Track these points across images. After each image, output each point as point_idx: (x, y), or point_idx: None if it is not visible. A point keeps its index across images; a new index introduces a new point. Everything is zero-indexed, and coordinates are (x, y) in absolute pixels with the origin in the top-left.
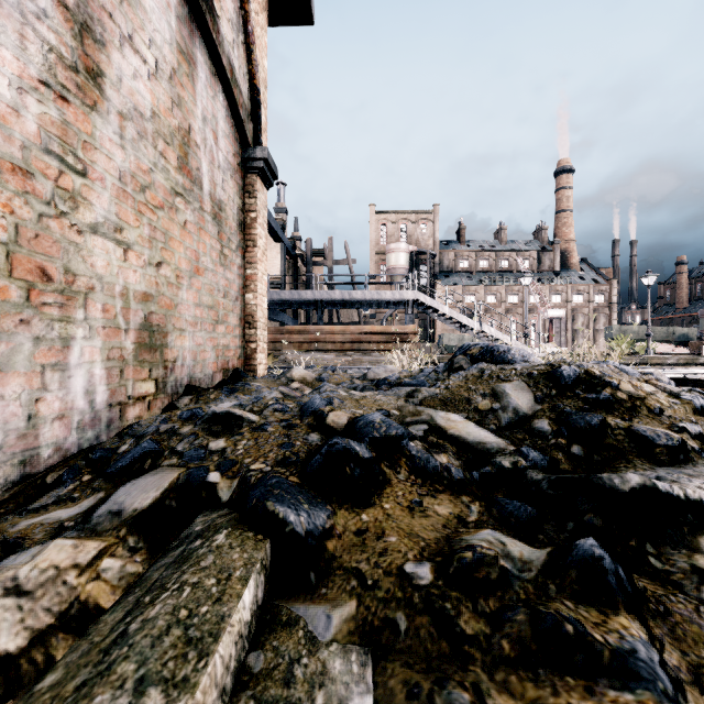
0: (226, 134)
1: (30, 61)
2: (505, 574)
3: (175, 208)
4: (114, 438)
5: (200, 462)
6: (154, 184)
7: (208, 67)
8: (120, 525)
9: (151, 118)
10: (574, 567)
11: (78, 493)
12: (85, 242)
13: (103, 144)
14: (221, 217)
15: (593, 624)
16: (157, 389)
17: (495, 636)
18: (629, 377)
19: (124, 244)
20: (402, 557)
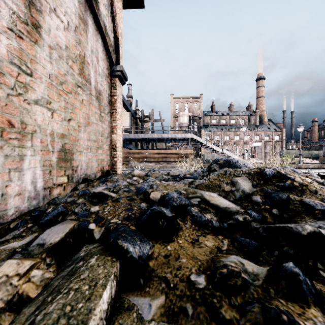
0: (102, 59)
1: (2, 17)
2: (245, 282)
3: (77, 93)
4: (45, 204)
5: (86, 218)
6: (67, 81)
7: (94, 26)
8: (43, 251)
9: (65, 49)
10: (283, 279)
11: (25, 233)
12: (31, 108)
13: (41, 61)
14: (100, 98)
15: (297, 314)
16: (68, 180)
17: (242, 320)
18: (298, 175)
19: (52, 110)
20: (189, 271)
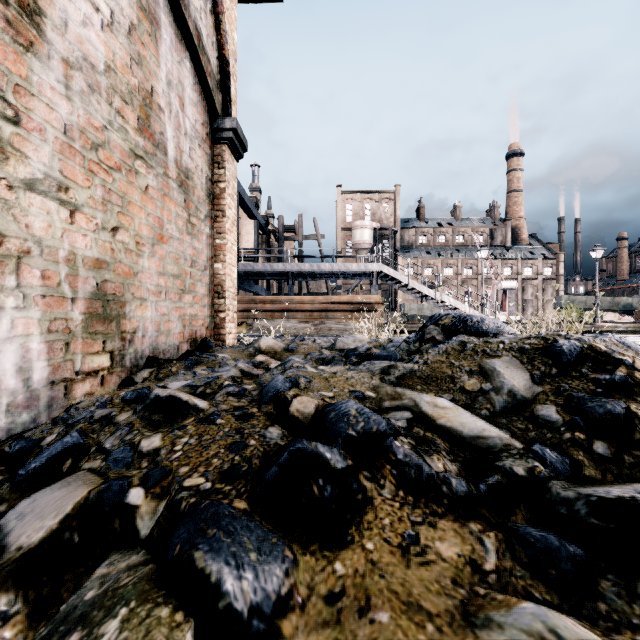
0: (193, 102)
1: None
2: None
3: (135, 171)
4: (48, 423)
5: (124, 469)
6: (109, 143)
7: (173, 31)
8: None
9: (105, 72)
10: None
11: None
12: (17, 199)
13: (43, 91)
14: (188, 185)
15: None
16: (113, 363)
17: None
18: (634, 353)
19: (71, 205)
20: None
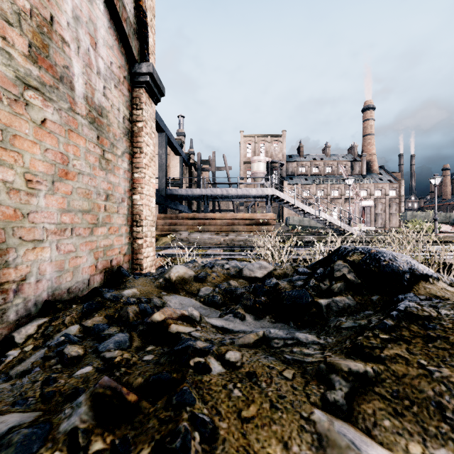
0: (108, 44)
1: None
2: None
3: (24, 102)
4: None
5: None
6: None
7: None
8: None
9: None
10: None
11: None
12: None
13: None
14: (102, 122)
15: None
16: None
17: None
18: None
19: None
20: None
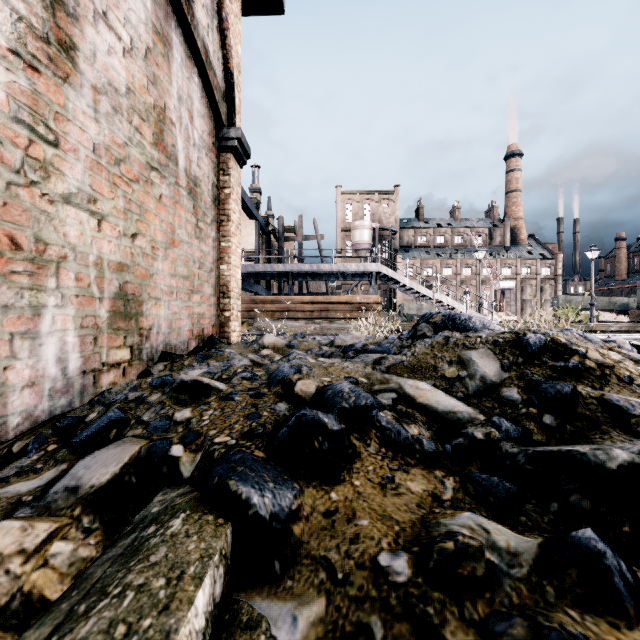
0: (201, 114)
1: None
2: (492, 570)
3: (150, 182)
4: (85, 405)
5: (164, 433)
6: (129, 158)
7: (183, 49)
8: (75, 503)
9: (126, 94)
10: (574, 565)
11: (41, 464)
12: (57, 212)
13: (77, 116)
14: (196, 192)
15: None
16: (132, 356)
17: None
18: (593, 345)
19: (98, 215)
20: (375, 545)
